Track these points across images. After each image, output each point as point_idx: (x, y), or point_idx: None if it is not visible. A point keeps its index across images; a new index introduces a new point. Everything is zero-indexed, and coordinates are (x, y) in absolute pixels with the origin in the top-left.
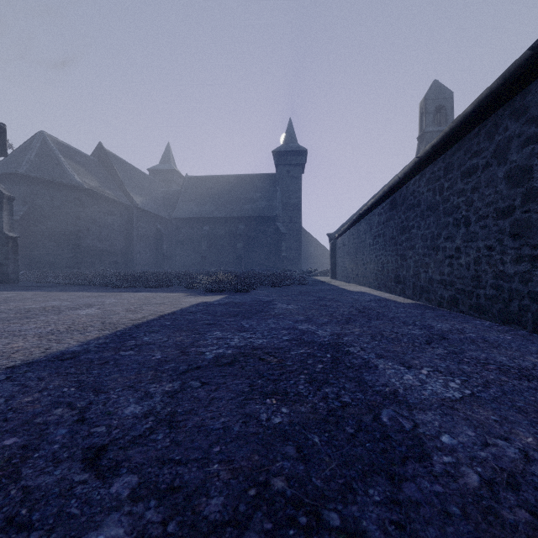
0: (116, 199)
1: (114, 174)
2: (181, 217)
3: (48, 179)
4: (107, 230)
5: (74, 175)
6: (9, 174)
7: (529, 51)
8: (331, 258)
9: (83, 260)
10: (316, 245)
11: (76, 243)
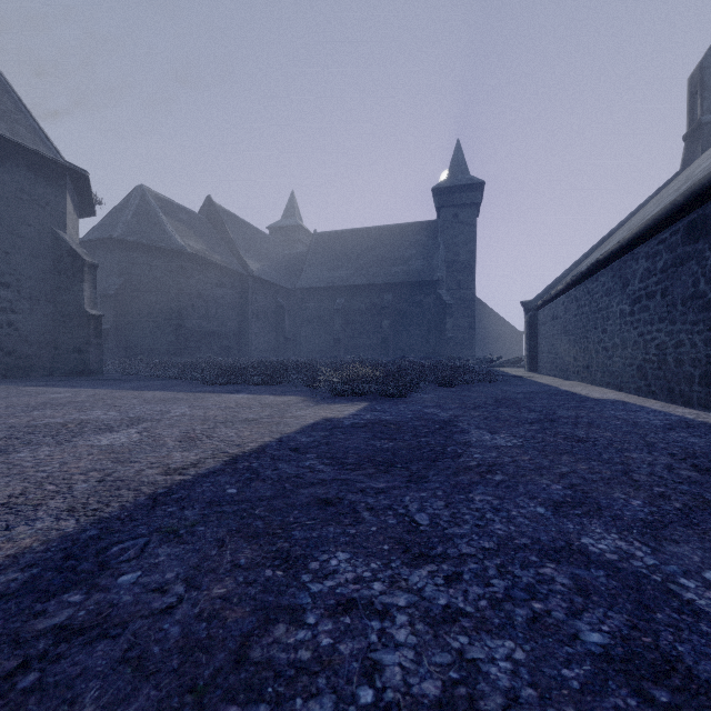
0: (226, 266)
1: (225, 234)
2: (308, 287)
3: (146, 243)
4: (215, 306)
5: (176, 237)
6: (104, 240)
7: None
8: (529, 339)
9: (187, 344)
10: (496, 320)
11: (178, 323)
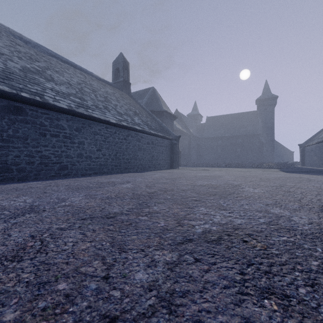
0: (187, 133)
1: (182, 121)
2: (207, 137)
3: None
4: (183, 146)
5: (176, 125)
6: None
7: None
8: (301, 156)
9: None
10: (281, 147)
11: None
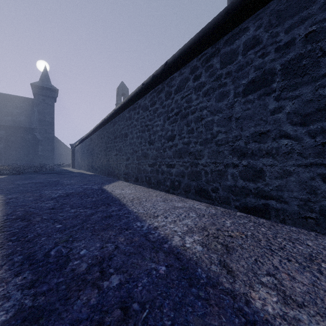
0: None
1: None
2: None
3: None
4: None
5: None
6: None
7: (104, 119)
8: (72, 157)
9: None
10: (65, 148)
11: None
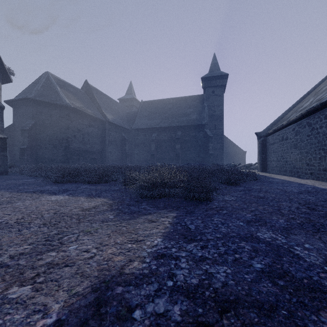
0: (94, 116)
1: (94, 100)
2: (138, 128)
3: (47, 101)
4: (88, 137)
5: (65, 99)
6: (24, 99)
7: None
8: (261, 153)
9: (71, 157)
10: (232, 146)
11: (66, 145)
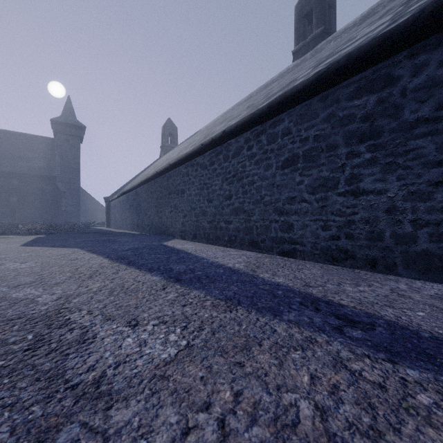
0: None
1: None
2: None
3: None
4: None
5: None
6: None
7: (156, 172)
8: (107, 214)
9: None
10: (93, 202)
11: None
